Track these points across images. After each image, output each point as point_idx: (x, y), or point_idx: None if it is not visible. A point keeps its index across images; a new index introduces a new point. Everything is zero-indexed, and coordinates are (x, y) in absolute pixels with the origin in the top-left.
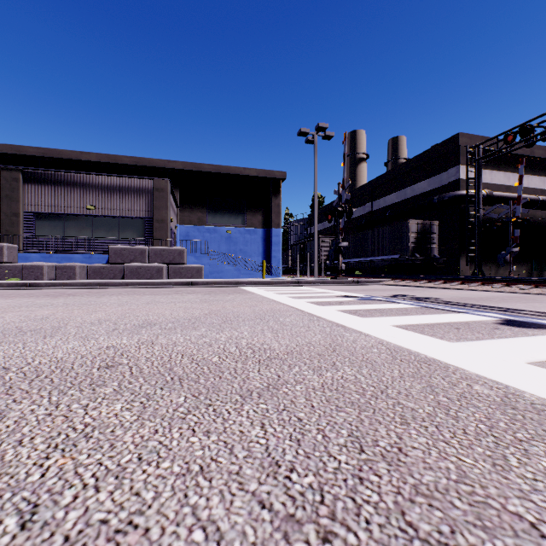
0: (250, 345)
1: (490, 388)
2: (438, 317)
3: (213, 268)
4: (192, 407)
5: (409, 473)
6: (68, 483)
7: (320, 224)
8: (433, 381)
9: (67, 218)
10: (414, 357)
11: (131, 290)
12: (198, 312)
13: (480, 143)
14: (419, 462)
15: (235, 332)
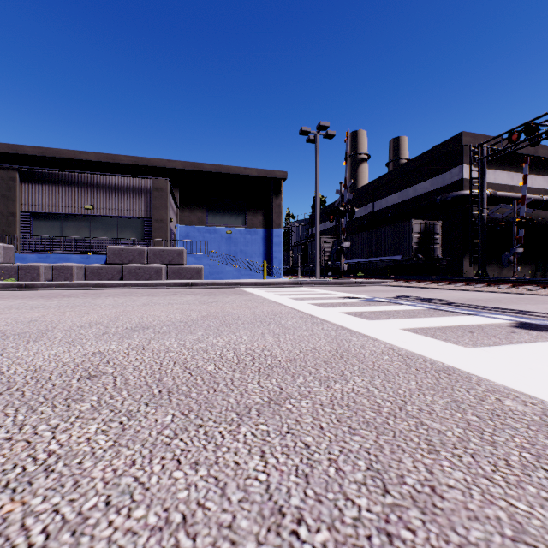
0: (249, 352)
1: (524, 404)
2: (448, 320)
3: (213, 269)
4: (179, 429)
5: (451, 527)
6: (9, 542)
7: (321, 225)
8: (457, 395)
9: (65, 218)
10: (430, 366)
11: (129, 291)
12: (195, 314)
13: (484, 142)
14: (460, 509)
15: (234, 336)
